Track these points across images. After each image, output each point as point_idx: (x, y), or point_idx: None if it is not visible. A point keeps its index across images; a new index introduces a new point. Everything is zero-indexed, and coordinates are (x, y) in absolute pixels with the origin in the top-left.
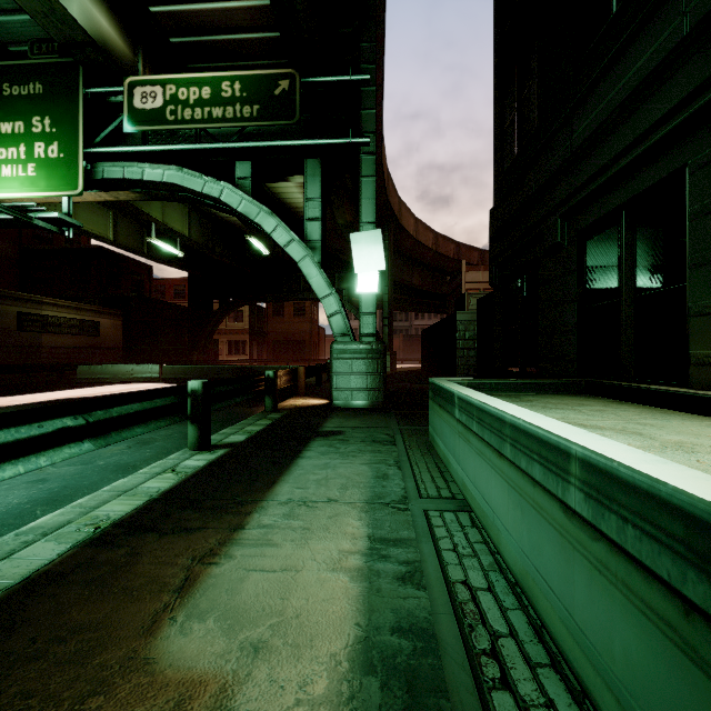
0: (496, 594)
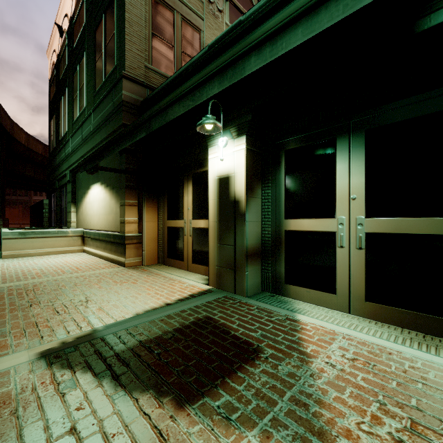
0: None
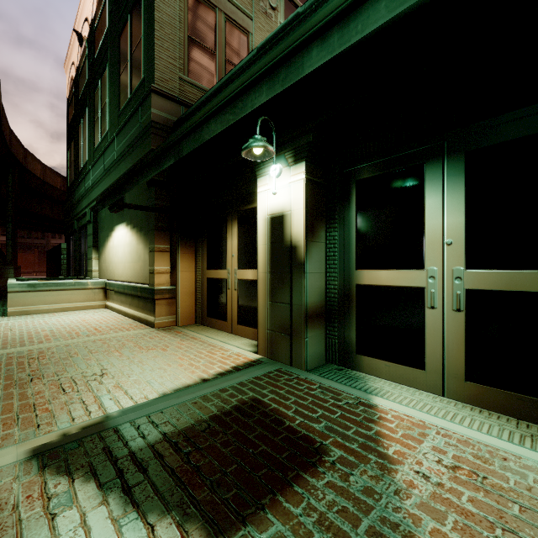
0: (1, 312)
